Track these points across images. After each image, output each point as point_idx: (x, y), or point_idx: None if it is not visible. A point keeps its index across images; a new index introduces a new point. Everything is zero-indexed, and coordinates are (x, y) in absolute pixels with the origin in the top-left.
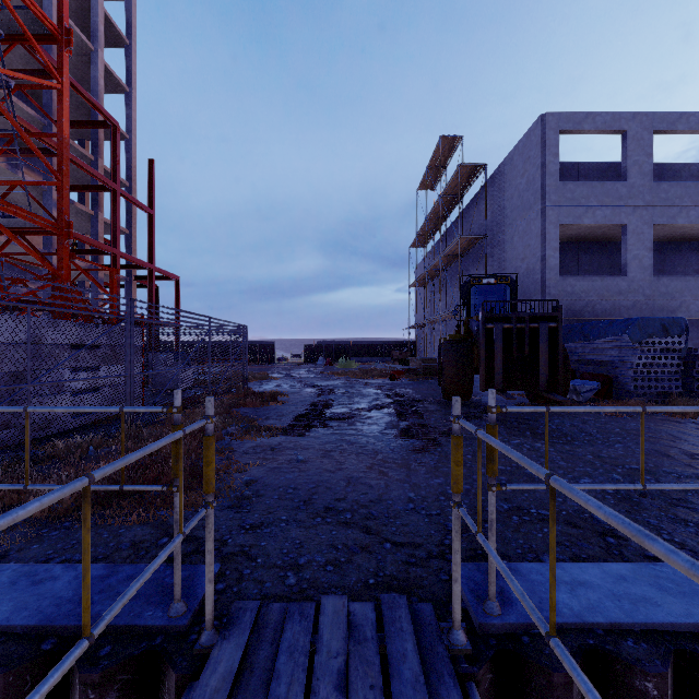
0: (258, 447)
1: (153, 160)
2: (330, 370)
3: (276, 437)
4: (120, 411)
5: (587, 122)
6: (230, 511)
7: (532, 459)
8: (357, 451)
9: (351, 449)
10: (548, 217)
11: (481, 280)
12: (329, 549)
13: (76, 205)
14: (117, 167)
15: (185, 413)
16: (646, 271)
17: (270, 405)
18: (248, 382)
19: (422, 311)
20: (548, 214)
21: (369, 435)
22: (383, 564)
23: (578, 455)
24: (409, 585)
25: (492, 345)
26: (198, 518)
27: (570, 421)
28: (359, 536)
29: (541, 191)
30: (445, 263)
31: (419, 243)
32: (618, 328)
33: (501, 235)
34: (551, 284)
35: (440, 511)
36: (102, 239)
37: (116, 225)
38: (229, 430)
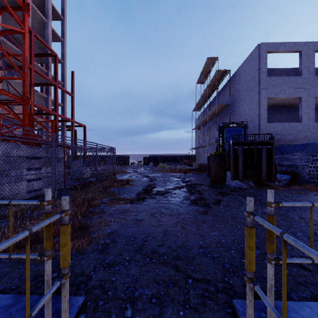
0: (117, 210)
1: (73, 71)
2: (155, 169)
3: (127, 204)
4: (9, 203)
5: (281, 47)
6: (97, 253)
7: (265, 219)
8: (169, 213)
9: (165, 212)
10: (262, 94)
11: (229, 125)
12: (153, 284)
13: (39, 93)
14: (56, 75)
15: (83, 190)
16: (311, 120)
17: (125, 186)
18: (116, 174)
19: (198, 141)
20: (262, 92)
21: (175, 203)
22: (188, 297)
23: (290, 217)
24: (206, 317)
25: (237, 157)
26: (50, 293)
27: (278, 196)
28: (172, 273)
29: (258, 81)
30: (209, 118)
31: (197, 109)
32: (300, 148)
33: (237, 104)
34: (263, 127)
35: (219, 255)
36: (50, 108)
37: (56, 101)
38: (103, 200)
